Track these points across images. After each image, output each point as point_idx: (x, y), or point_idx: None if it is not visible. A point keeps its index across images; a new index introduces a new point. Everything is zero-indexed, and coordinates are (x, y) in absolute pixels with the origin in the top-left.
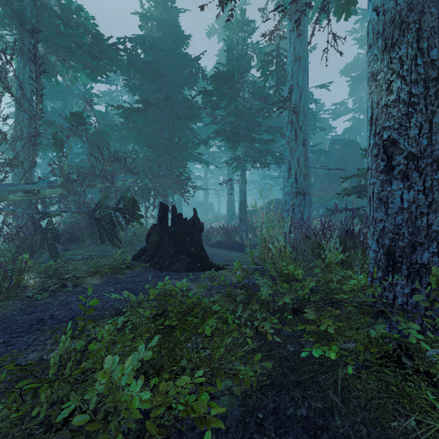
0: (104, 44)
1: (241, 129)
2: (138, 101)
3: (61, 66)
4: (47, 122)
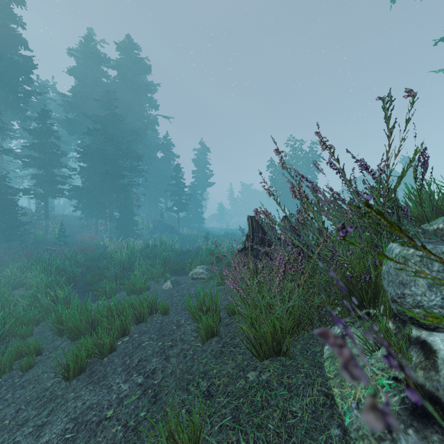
0: None
1: None
2: None
3: None
4: None
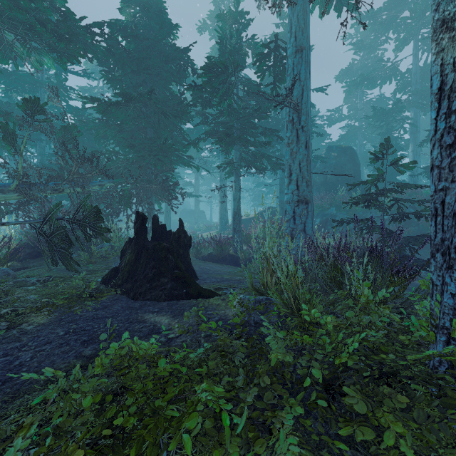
0: (76, 25)
1: (235, 131)
2: (117, 94)
3: (20, 47)
4: (3, 113)
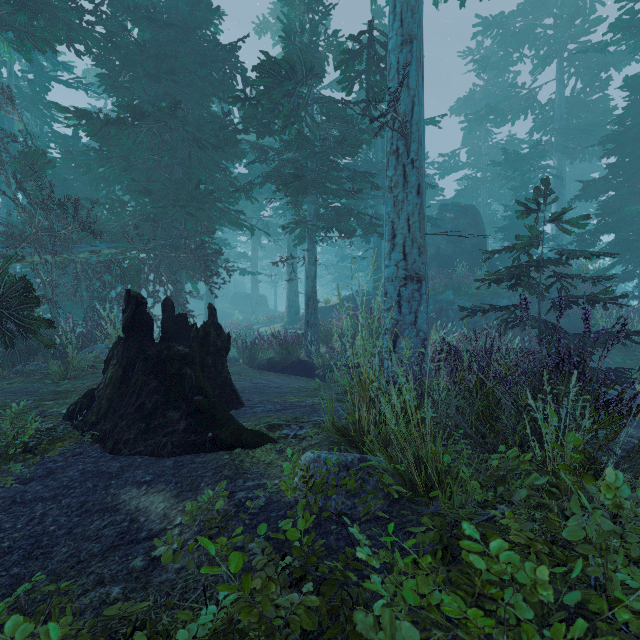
0: None
1: (309, 174)
2: (120, 108)
3: None
4: None
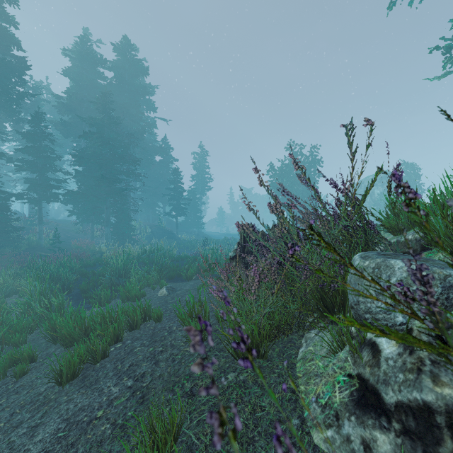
0: None
1: None
2: None
3: None
4: None
